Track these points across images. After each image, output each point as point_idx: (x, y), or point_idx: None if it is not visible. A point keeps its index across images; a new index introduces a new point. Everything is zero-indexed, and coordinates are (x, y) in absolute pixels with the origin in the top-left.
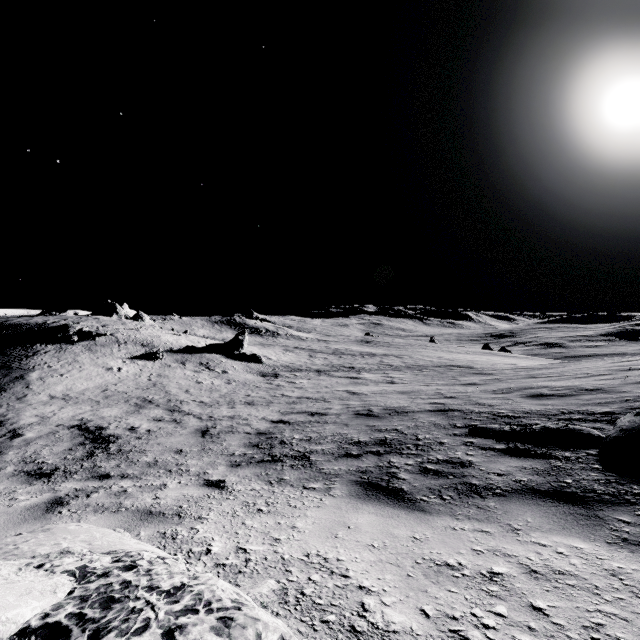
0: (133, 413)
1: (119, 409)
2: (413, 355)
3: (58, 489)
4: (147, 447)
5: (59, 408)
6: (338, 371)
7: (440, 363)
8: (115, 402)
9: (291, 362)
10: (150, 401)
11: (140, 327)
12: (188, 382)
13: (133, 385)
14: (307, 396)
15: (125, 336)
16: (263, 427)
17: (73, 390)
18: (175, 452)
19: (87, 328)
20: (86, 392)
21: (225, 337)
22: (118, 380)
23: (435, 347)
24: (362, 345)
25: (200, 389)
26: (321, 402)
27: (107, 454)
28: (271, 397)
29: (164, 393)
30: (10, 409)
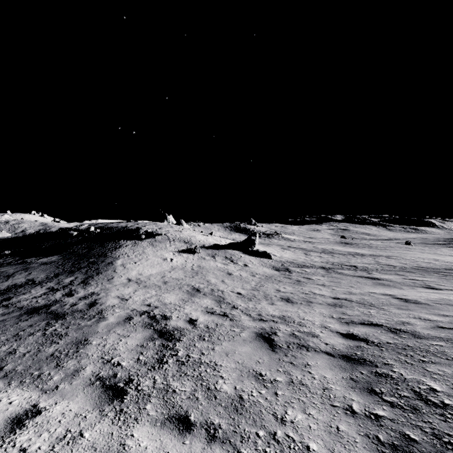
0: (187, 301)
1: (176, 295)
2: (403, 256)
3: (129, 452)
4: (216, 358)
5: (133, 290)
6: (344, 269)
7: (447, 266)
8: (172, 288)
9: (293, 259)
10: (197, 289)
11: (182, 229)
12: (221, 273)
13: (182, 273)
14: (343, 297)
15: (173, 235)
16: (339, 344)
17: (142, 275)
18: (255, 379)
19: (150, 230)
20: (151, 277)
21: (234, 238)
22: (171, 268)
23: (418, 249)
24: (344, 246)
25: (232, 280)
26: (373, 308)
27: (177, 362)
28: (303, 294)
29: (206, 282)
30: (102, 288)
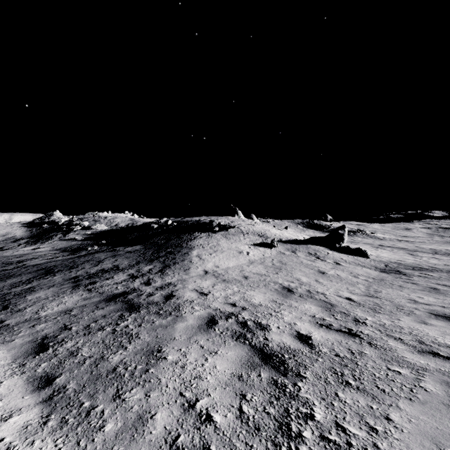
0: (282, 304)
1: (263, 295)
2: None
3: None
4: None
5: (212, 284)
6: None
7: None
8: (255, 285)
9: (397, 259)
10: (289, 289)
11: (254, 223)
12: (311, 270)
13: (262, 268)
14: None
15: (246, 229)
16: None
17: (219, 267)
18: None
19: (223, 222)
20: (228, 270)
21: (308, 234)
22: (249, 262)
23: None
24: None
25: (329, 280)
26: None
27: (325, 445)
28: None
29: (296, 280)
30: (179, 279)
